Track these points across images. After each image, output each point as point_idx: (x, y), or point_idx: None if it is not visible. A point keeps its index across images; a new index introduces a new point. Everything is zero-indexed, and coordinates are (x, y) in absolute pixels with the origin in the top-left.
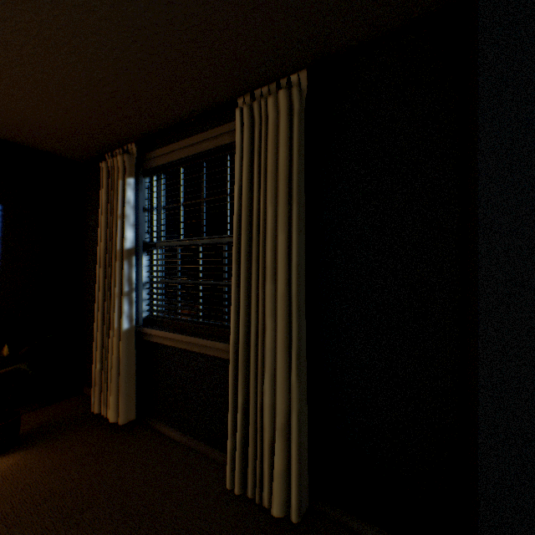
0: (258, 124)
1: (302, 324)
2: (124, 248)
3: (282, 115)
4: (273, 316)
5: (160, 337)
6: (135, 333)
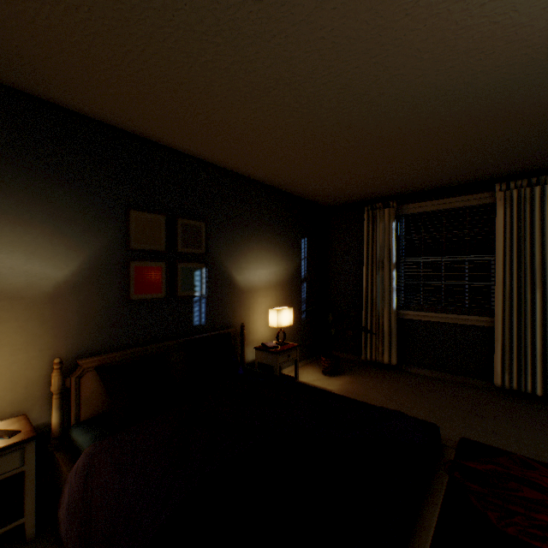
0: (516, 200)
1: None
2: (391, 263)
3: (536, 199)
4: (530, 299)
5: (413, 315)
6: (395, 313)
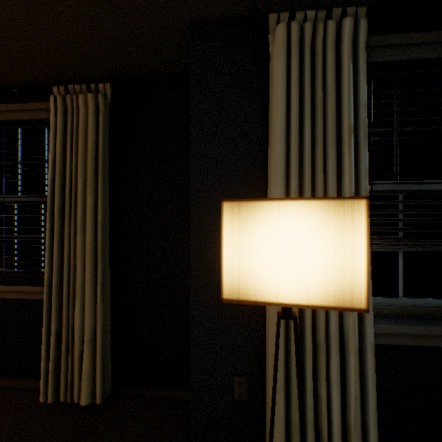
0: (71, 112)
1: (106, 263)
2: None
3: (90, 111)
4: (84, 259)
5: None
6: None
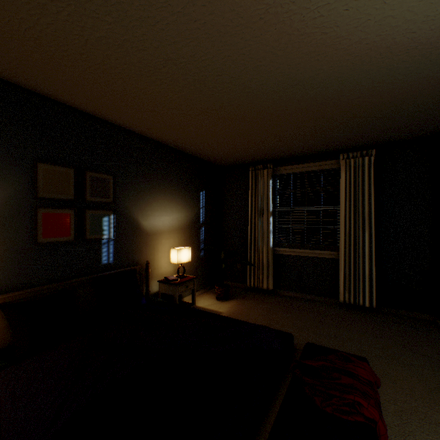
0: (353, 166)
1: (374, 240)
2: (269, 211)
3: (366, 166)
4: (362, 238)
5: (285, 251)
6: (272, 250)
